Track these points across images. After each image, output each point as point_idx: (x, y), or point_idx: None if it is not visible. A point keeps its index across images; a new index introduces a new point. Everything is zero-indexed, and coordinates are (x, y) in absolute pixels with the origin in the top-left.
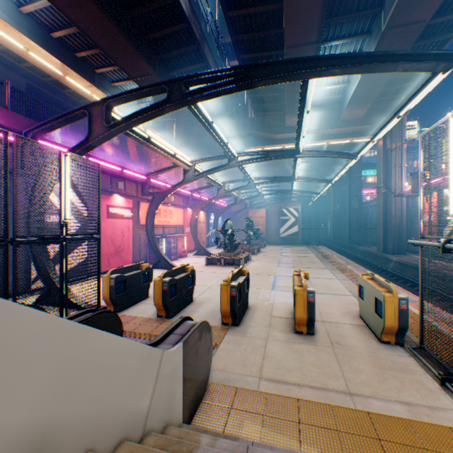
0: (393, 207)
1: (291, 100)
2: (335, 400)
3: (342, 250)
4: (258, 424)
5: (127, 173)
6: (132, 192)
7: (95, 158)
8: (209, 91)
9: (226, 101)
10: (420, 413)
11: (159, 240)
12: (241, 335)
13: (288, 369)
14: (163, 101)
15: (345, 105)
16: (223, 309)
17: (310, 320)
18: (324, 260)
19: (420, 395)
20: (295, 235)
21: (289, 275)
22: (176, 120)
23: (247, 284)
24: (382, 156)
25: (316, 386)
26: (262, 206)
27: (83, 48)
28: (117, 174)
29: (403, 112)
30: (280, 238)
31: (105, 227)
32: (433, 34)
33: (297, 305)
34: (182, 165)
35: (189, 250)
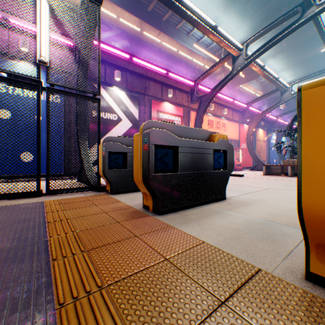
0: None
1: None
2: None
3: None
4: None
5: (173, 78)
6: (181, 101)
7: (139, 59)
8: None
9: None
10: None
11: None
12: None
13: None
14: None
15: None
16: (317, 211)
17: None
18: None
19: None
20: None
21: None
22: None
23: None
24: None
25: None
26: None
27: (150, 1)
28: (166, 83)
29: None
30: None
31: None
32: None
33: None
34: (228, 49)
35: (245, 166)
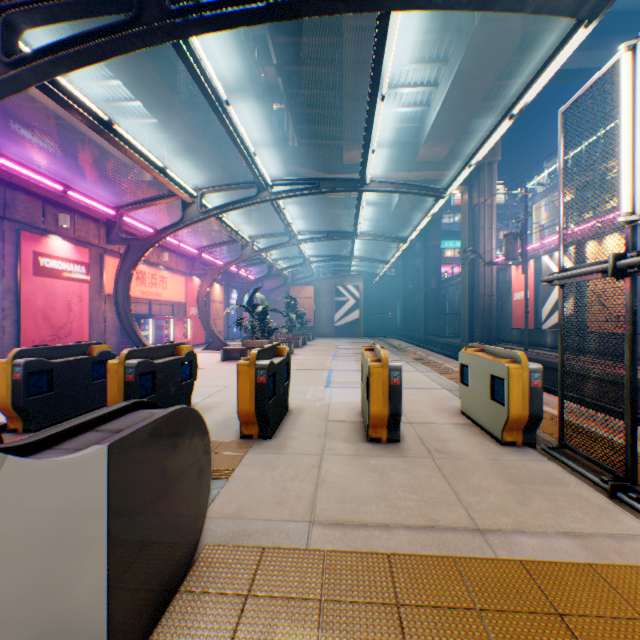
0: (481, 283)
1: (352, 120)
2: (457, 548)
3: (416, 344)
4: (310, 625)
5: (77, 199)
6: (88, 236)
7: (2, 156)
8: (217, 12)
9: (255, 115)
10: (605, 550)
11: (141, 321)
12: (275, 452)
13: (364, 501)
14: (127, 21)
15: (424, 139)
16: (243, 410)
17: (394, 418)
18: (397, 351)
19: (590, 518)
20: (356, 323)
21: (351, 369)
22: (175, 137)
23: (287, 372)
24: (468, 214)
25: (418, 526)
26: (310, 282)
27: None
28: (56, 199)
29: (518, 108)
30: (335, 328)
31: (29, 291)
32: (533, 48)
33: (373, 393)
34: (179, 193)
35: (196, 343)
